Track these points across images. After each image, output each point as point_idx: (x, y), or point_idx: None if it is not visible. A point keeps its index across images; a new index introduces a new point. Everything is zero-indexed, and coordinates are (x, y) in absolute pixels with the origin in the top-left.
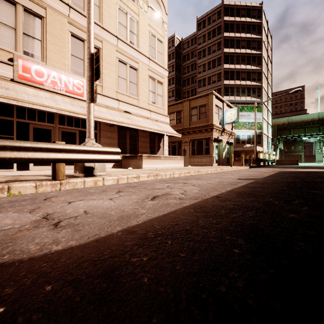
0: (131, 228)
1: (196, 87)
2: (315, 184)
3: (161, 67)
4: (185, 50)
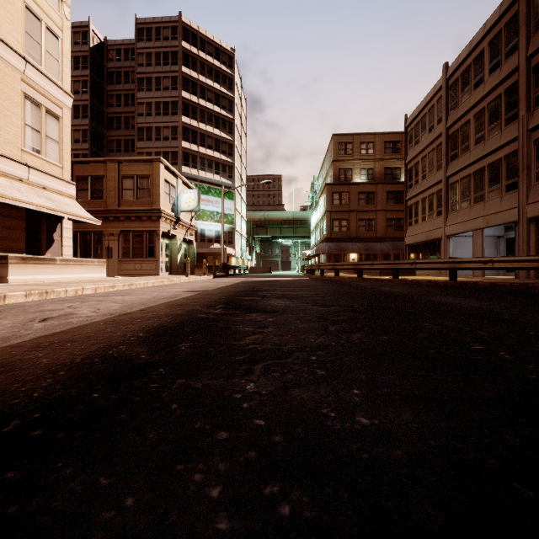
0: (15, 344)
1: (134, 138)
2: (256, 292)
3: (55, 85)
4: (111, 62)
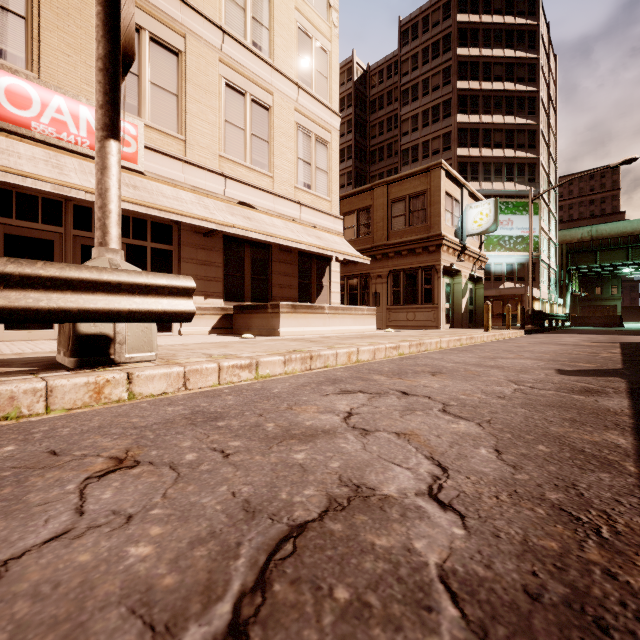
0: None
1: (397, 166)
2: None
3: (324, 107)
4: (374, 89)
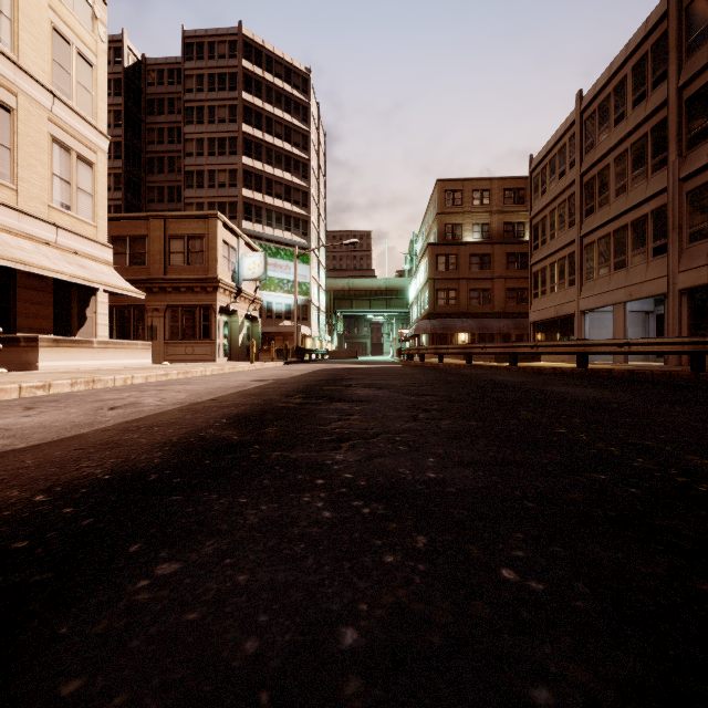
0: (103, 429)
1: (181, 184)
2: (340, 381)
3: (89, 124)
4: (152, 87)
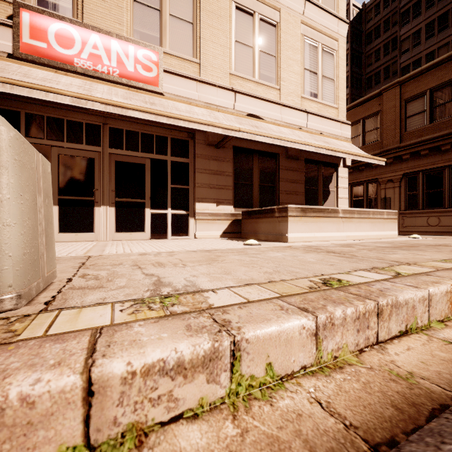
0: None
1: None
2: None
3: (331, 16)
4: (369, 22)
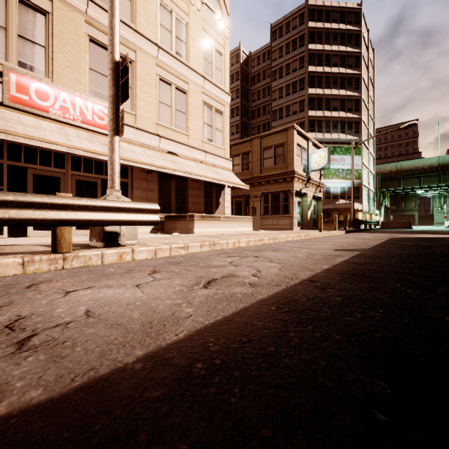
0: (163, 351)
1: (269, 121)
2: None
3: (220, 90)
4: (254, 68)
